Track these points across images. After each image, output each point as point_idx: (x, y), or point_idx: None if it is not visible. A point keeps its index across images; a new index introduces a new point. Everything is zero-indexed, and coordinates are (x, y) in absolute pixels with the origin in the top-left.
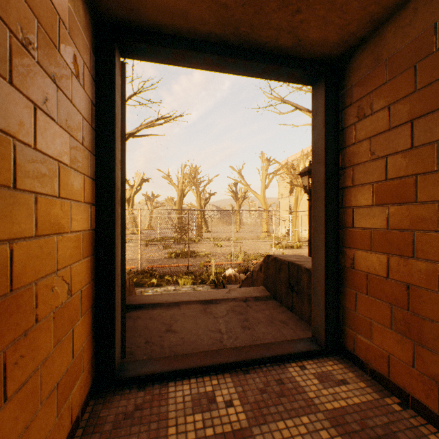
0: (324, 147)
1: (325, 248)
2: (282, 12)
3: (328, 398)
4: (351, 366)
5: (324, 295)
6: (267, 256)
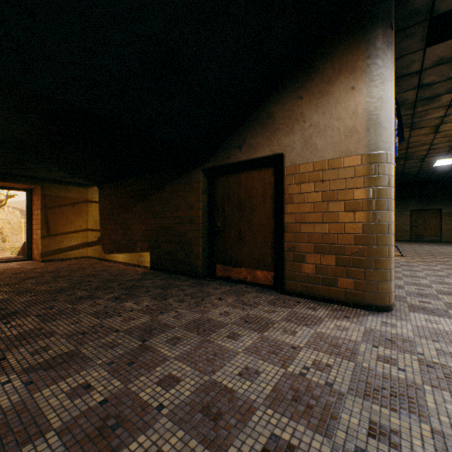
0: (27, 209)
1: (28, 234)
2: (7, 185)
3: (19, 263)
4: (33, 261)
5: (27, 246)
6: (24, 242)
